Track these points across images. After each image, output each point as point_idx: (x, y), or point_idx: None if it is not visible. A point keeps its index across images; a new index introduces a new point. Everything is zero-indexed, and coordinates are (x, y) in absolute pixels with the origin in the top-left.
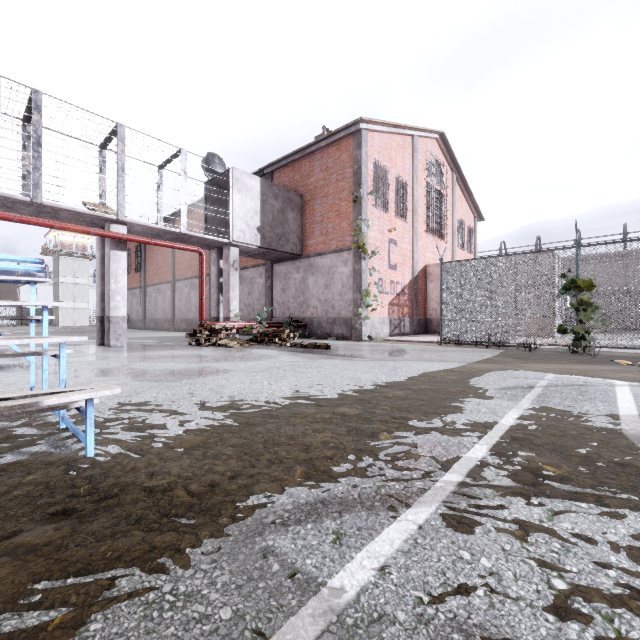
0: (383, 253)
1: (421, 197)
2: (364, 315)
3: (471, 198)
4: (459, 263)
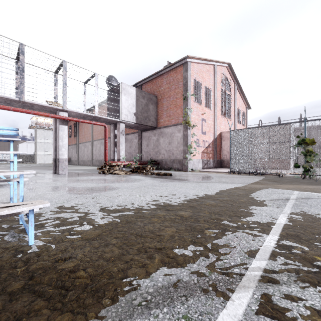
0: (199, 126)
1: (218, 97)
2: (189, 158)
3: (244, 97)
4: (240, 130)
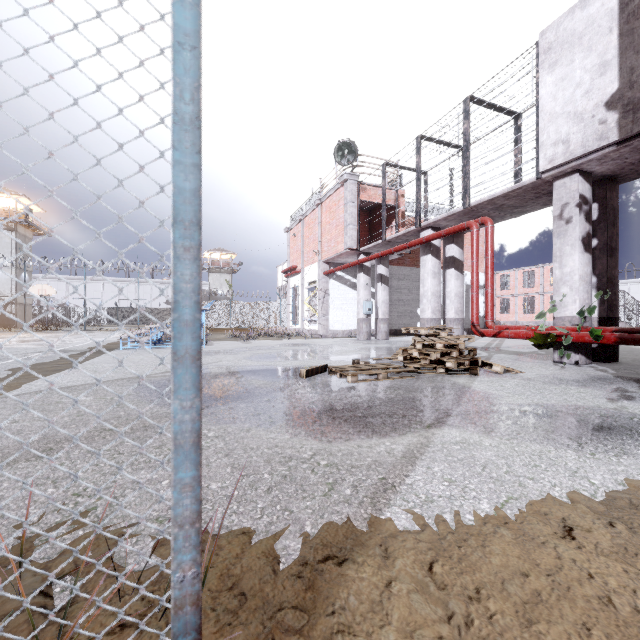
0: None
1: None
2: None
3: None
4: None
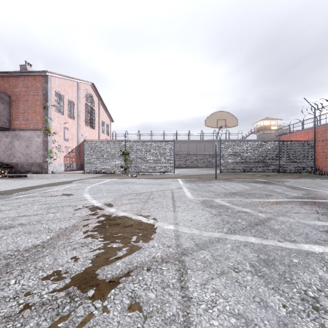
0: (61, 133)
1: (82, 109)
2: (49, 162)
3: (108, 112)
4: (91, 142)
